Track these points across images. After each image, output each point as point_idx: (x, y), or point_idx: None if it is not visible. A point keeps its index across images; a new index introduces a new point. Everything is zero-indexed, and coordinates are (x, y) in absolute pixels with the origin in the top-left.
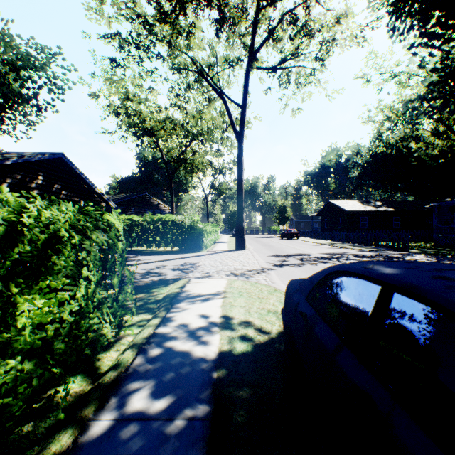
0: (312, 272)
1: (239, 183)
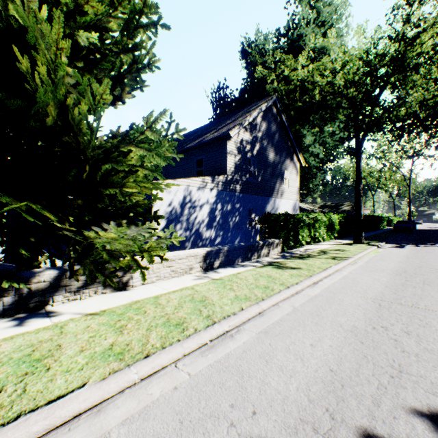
0: (423, 228)
1: (408, 202)
